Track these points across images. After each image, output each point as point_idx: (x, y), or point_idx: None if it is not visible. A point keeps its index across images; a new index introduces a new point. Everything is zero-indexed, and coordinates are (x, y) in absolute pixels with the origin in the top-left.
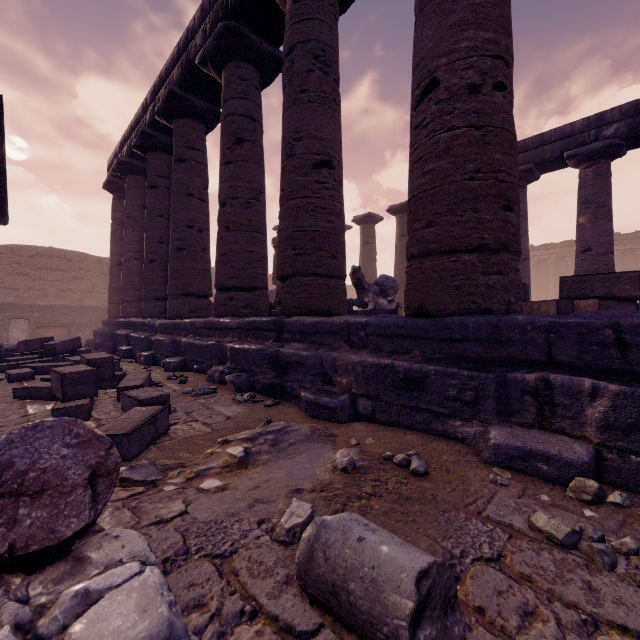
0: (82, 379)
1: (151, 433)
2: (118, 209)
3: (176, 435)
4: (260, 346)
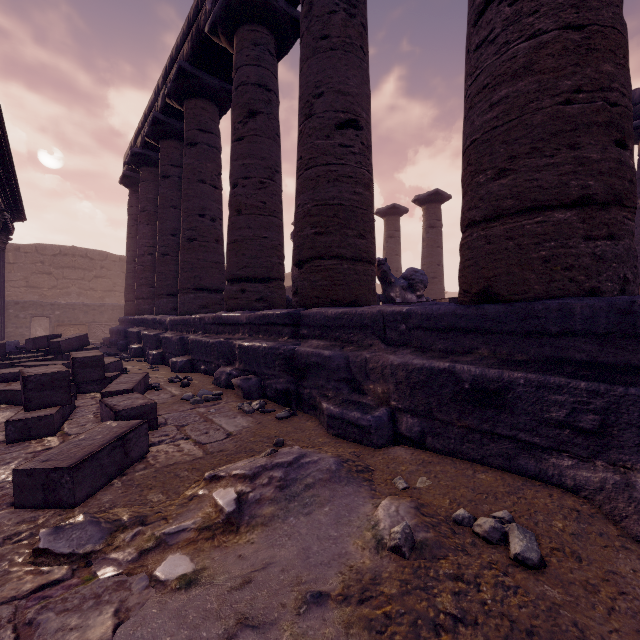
0: (51, 383)
1: (116, 461)
2: (134, 204)
3: (155, 461)
4: (272, 344)
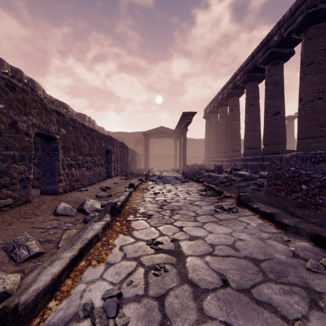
0: (220, 167)
1: None
2: (207, 124)
3: None
4: (257, 163)
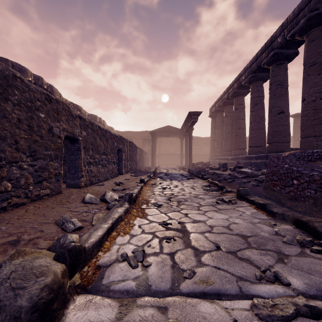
0: (225, 165)
1: None
2: (213, 123)
3: None
4: (261, 160)
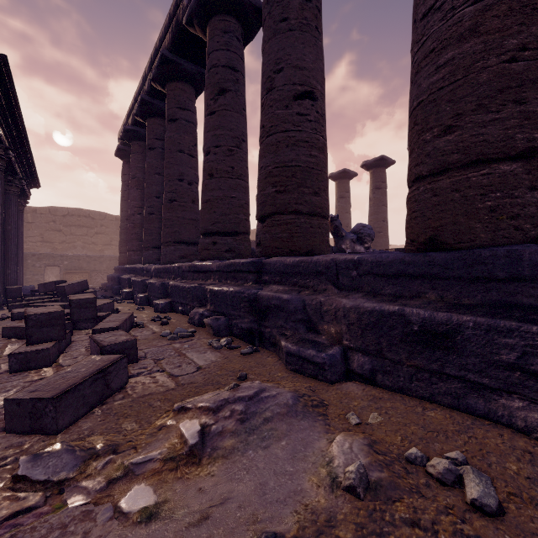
0: (49, 321)
1: (97, 391)
2: (127, 172)
3: (132, 391)
4: (238, 288)
